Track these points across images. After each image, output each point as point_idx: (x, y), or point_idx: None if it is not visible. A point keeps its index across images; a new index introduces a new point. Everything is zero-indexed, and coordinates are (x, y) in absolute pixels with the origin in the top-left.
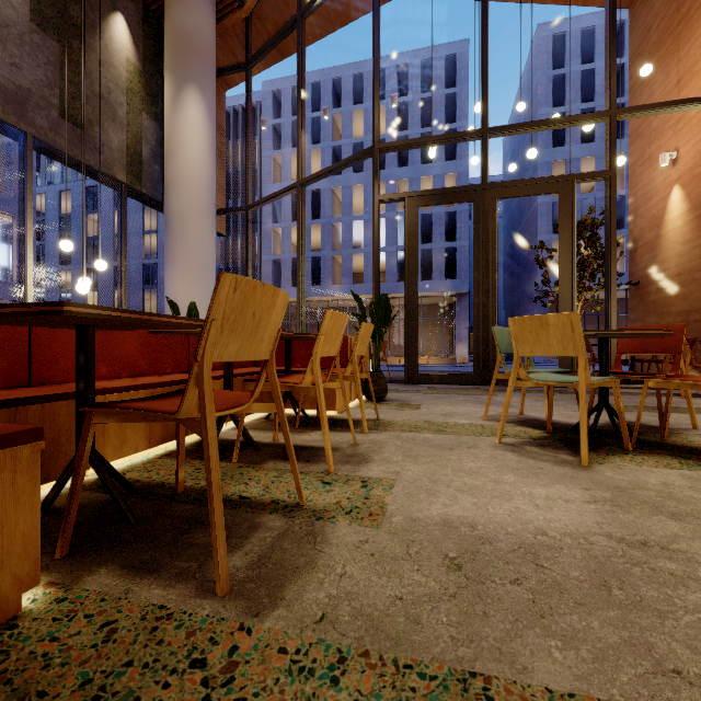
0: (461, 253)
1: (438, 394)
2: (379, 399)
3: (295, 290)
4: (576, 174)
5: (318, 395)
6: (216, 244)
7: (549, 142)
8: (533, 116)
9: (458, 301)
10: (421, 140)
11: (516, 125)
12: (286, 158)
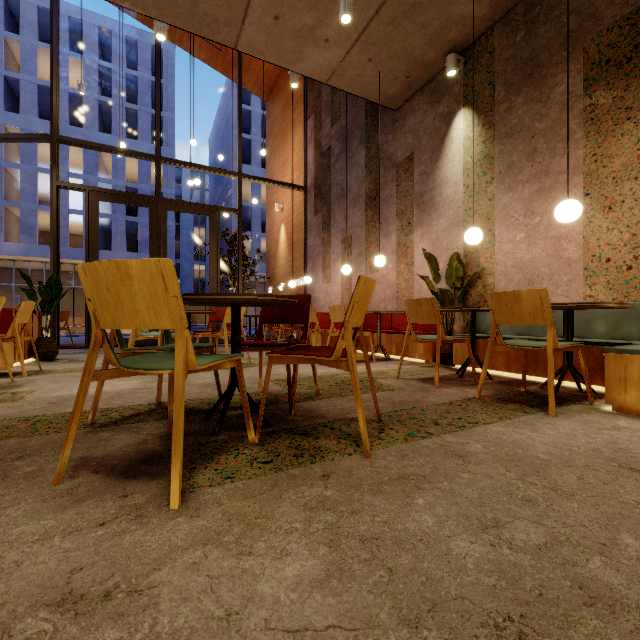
0: (168, 232)
1: None
2: (49, 359)
3: None
4: (220, 207)
5: None
6: None
7: None
8: (229, 133)
9: None
10: (102, 146)
11: (181, 162)
12: None
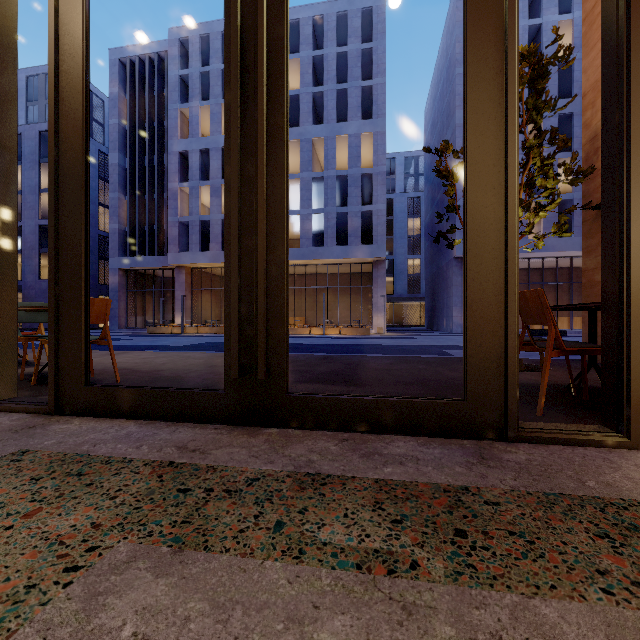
0: (378, 217)
1: None
2: None
3: (203, 255)
4: None
5: None
6: (120, 205)
7: None
8: (451, 77)
9: (375, 268)
10: None
11: None
12: (194, 112)
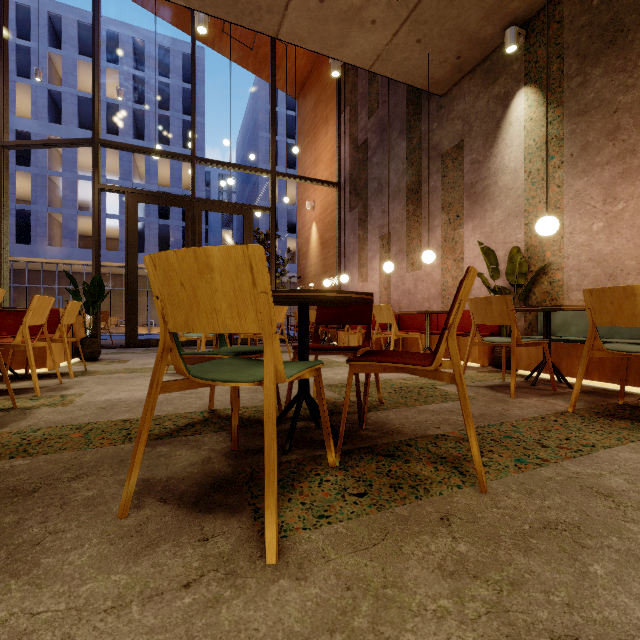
0: None
1: (150, 353)
2: (93, 359)
3: None
4: (253, 206)
5: (27, 349)
6: None
7: (267, 160)
8: (256, 135)
9: None
10: (140, 148)
11: (216, 161)
12: None
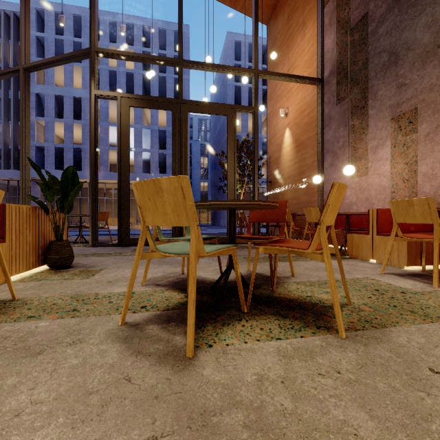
0: None
1: (133, 256)
2: (62, 267)
3: (58, 172)
4: (237, 105)
5: None
6: None
7: (233, 101)
8: (225, 84)
9: None
10: (132, 54)
11: (201, 63)
12: None
